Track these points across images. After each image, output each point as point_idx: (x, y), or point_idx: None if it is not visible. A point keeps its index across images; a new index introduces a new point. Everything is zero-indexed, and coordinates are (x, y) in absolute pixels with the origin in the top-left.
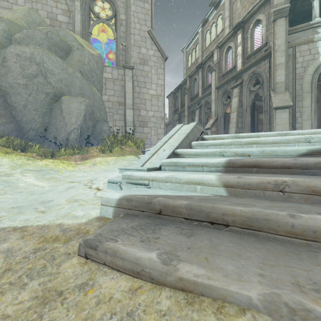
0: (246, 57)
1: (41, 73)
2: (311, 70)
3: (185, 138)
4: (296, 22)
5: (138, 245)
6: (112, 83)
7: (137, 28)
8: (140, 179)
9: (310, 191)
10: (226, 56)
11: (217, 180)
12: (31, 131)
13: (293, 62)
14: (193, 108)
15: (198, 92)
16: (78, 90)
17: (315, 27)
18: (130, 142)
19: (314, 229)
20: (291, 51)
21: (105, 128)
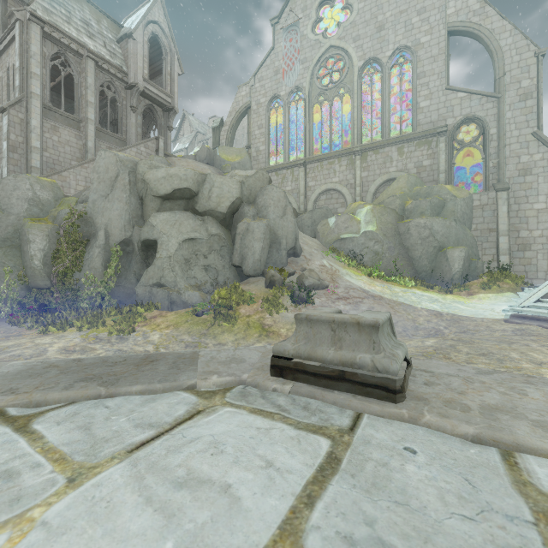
0: None
1: (431, 235)
2: None
3: None
4: None
5: (517, 321)
6: (480, 209)
7: (514, 136)
8: (518, 310)
9: None
10: None
11: (547, 312)
12: (423, 272)
13: None
14: None
15: None
16: (454, 236)
17: None
18: (507, 280)
19: None
20: None
21: (479, 265)
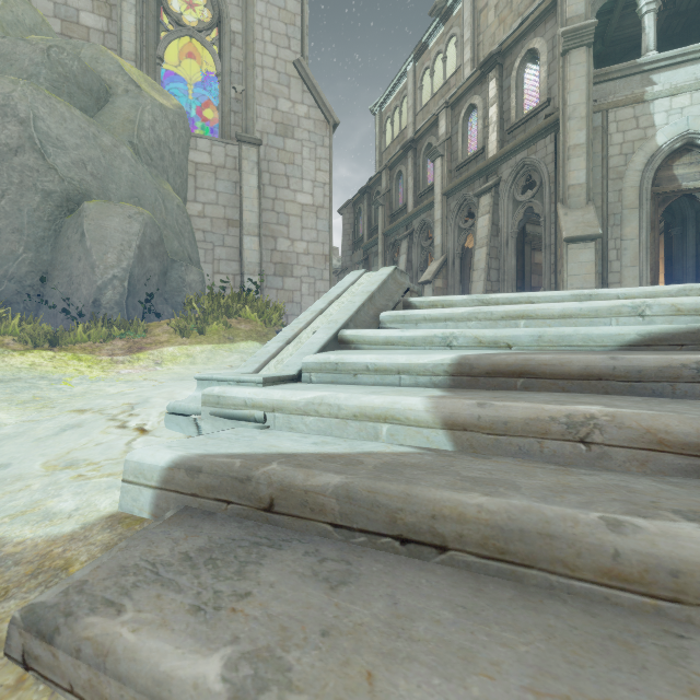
0: (506, 129)
1: (31, 145)
2: (640, 161)
3: (366, 303)
4: (609, 60)
5: (179, 626)
6: (212, 174)
7: (270, 55)
8: (245, 406)
9: (652, 442)
10: (466, 126)
11: (430, 411)
12: (6, 282)
13: (604, 143)
14: (395, 237)
15: (407, 201)
16: (127, 187)
17: (648, 72)
18: (248, 311)
19: (673, 566)
20: (600, 119)
21: (192, 278)
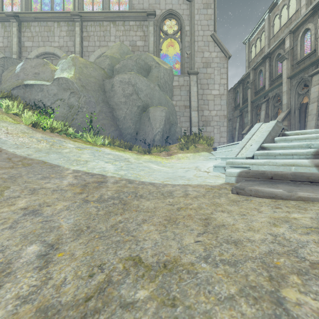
0: None
1: (135, 92)
2: None
3: (268, 134)
4: None
5: (268, 188)
6: (179, 89)
7: (200, 35)
8: (242, 164)
9: None
10: (303, 40)
11: (310, 162)
12: (128, 135)
13: None
14: (258, 102)
15: (265, 84)
16: (157, 100)
17: None
18: (201, 141)
19: None
20: None
21: (178, 130)
